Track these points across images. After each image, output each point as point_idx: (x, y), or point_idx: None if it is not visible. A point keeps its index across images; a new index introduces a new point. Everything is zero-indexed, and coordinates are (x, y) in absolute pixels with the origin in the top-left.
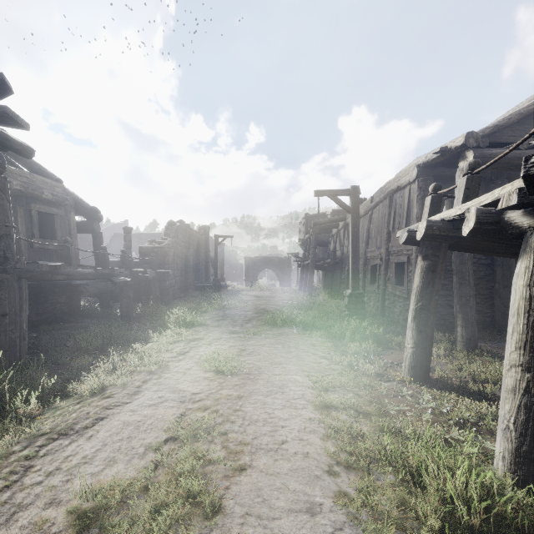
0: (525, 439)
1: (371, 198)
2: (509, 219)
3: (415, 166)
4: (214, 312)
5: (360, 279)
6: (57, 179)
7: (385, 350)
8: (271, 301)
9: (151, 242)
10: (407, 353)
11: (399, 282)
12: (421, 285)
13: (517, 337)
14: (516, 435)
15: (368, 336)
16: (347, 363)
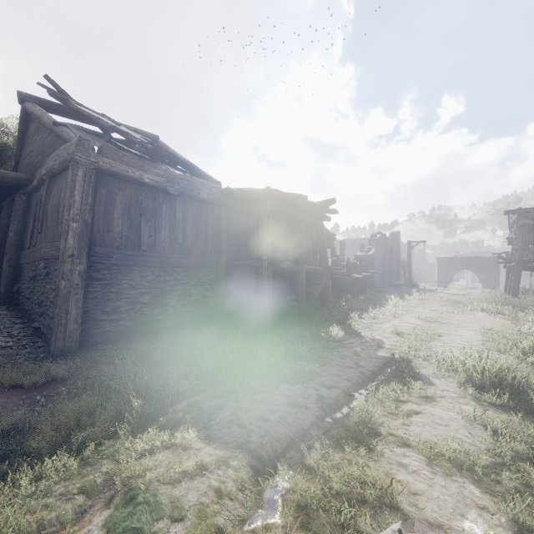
0: None
1: None
2: None
3: None
4: (414, 300)
5: None
6: None
7: None
8: (465, 298)
9: (361, 251)
10: None
11: None
12: None
13: None
14: None
15: None
16: (517, 330)
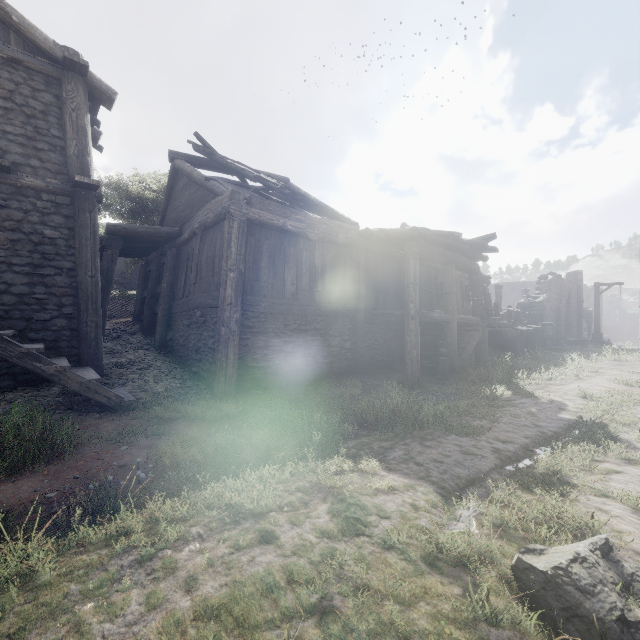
0: None
1: None
2: None
3: None
4: (606, 361)
5: None
6: None
7: None
8: None
9: (526, 297)
10: None
11: None
12: None
13: None
14: None
15: None
16: None
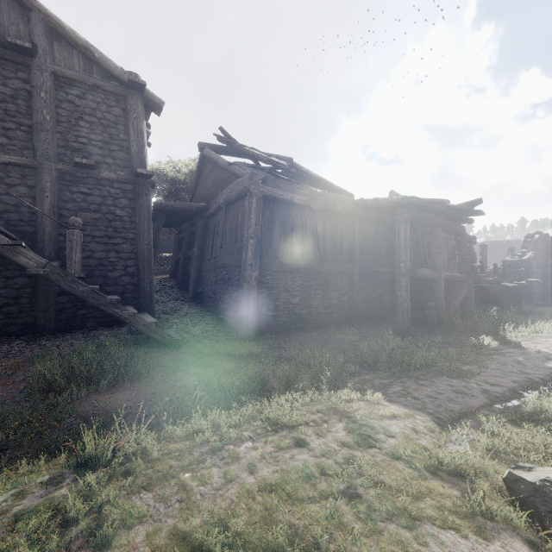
0: None
1: None
2: None
3: None
4: None
5: None
6: None
7: None
8: None
9: (512, 256)
10: None
11: None
12: None
13: None
14: None
15: None
16: None
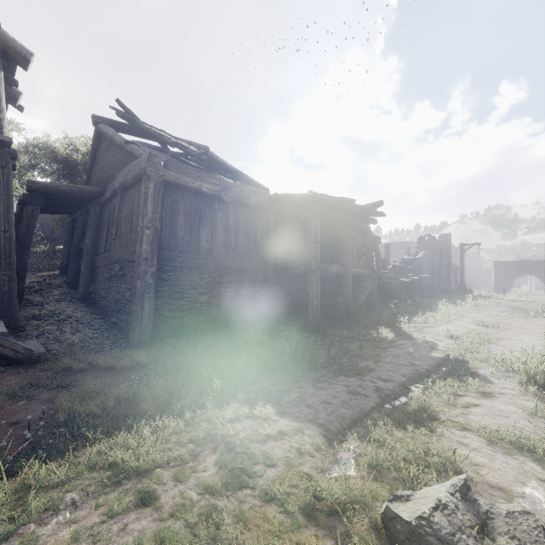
0: None
1: None
2: None
3: None
4: (468, 306)
5: None
6: None
7: None
8: (528, 304)
9: (408, 254)
10: None
11: None
12: None
13: None
14: None
15: None
16: None
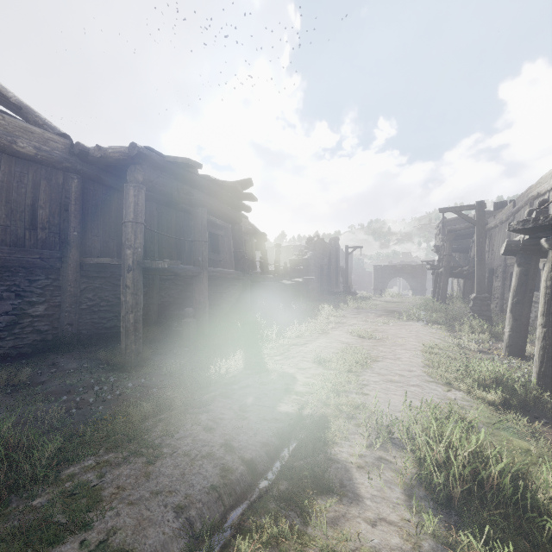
0: (542, 364)
1: (513, 202)
2: (541, 243)
3: (551, 174)
4: (350, 310)
5: (500, 286)
6: (246, 217)
7: (499, 341)
8: (400, 305)
9: (297, 255)
10: (505, 336)
11: (537, 288)
12: (516, 285)
13: (540, 309)
14: (539, 363)
15: (485, 330)
16: (457, 343)
